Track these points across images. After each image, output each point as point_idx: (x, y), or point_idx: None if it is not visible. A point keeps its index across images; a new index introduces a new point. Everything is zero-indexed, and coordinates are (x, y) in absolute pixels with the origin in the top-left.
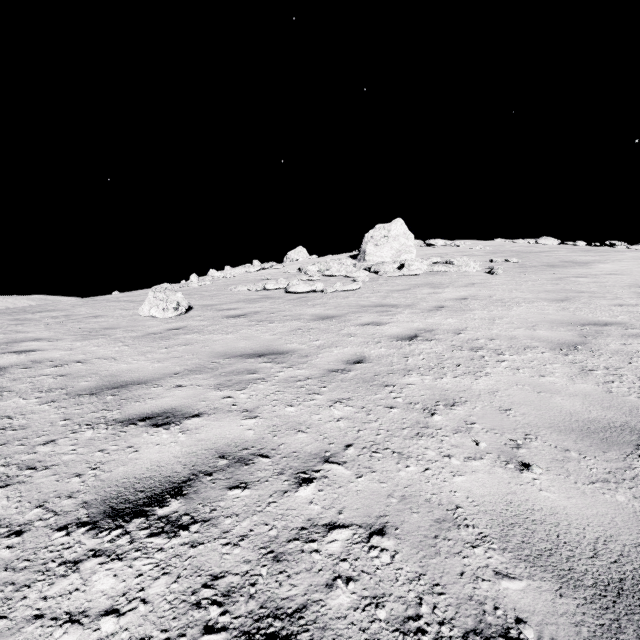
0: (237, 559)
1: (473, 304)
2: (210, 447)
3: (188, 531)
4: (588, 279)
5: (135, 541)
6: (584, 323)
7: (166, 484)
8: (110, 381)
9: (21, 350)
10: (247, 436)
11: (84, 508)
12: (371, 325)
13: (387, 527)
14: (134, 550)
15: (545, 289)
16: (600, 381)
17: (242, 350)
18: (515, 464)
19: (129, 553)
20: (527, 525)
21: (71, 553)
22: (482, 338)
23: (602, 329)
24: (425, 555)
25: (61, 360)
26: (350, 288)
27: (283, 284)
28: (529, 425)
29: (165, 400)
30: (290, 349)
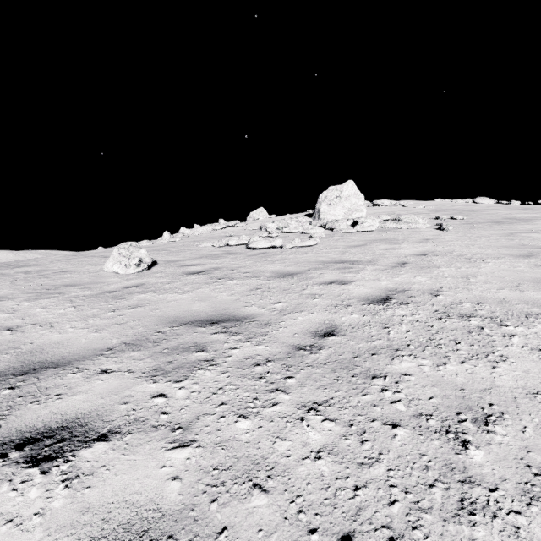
0: None
1: (436, 260)
2: (94, 534)
3: None
4: (540, 234)
5: None
6: None
7: None
8: (25, 361)
9: None
10: (166, 499)
11: None
12: (335, 284)
13: None
14: None
15: (502, 244)
16: None
17: (194, 314)
18: None
19: None
20: None
21: None
22: (466, 301)
23: None
24: None
25: None
26: (308, 244)
27: (244, 240)
28: None
29: (74, 399)
30: (248, 314)
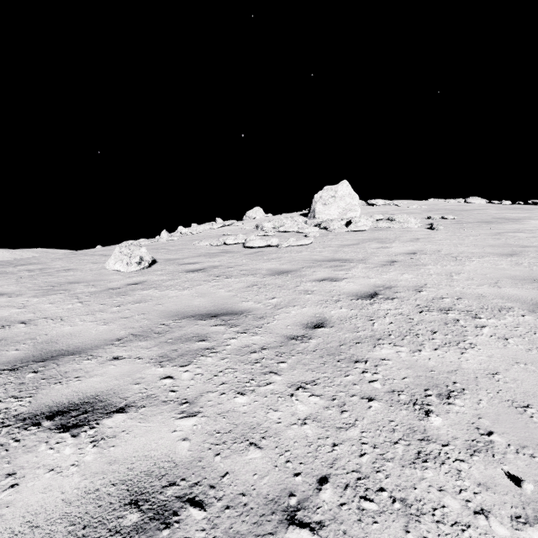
0: None
1: (424, 259)
2: (122, 478)
3: None
4: (526, 234)
5: None
6: None
7: None
8: (42, 350)
9: None
10: (179, 454)
11: None
12: (327, 281)
13: None
14: None
15: (489, 244)
16: None
17: (195, 309)
18: None
19: None
20: None
21: None
22: (447, 296)
23: None
24: None
25: (6, 320)
26: (303, 243)
27: (241, 239)
28: None
29: (92, 381)
30: (245, 308)
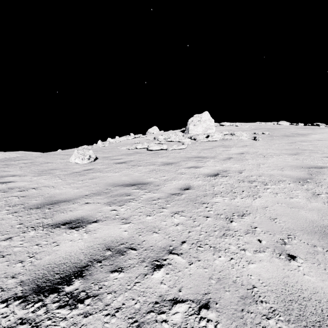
0: (113, 327)
1: (247, 156)
2: (101, 242)
3: (83, 304)
4: (307, 143)
5: (49, 312)
6: (309, 167)
7: (73, 268)
8: (49, 200)
9: (4, 181)
10: (123, 235)
11: (20, 286)
12: (193, 168)
13: (210, 302)
14: (47, 319)
15: (285, 148)
16: (325, 201)
17: (123, 182)
18: (285, 255)
19: (44, 321)
20: (300, 301)
21: (6, 321)
22: (254, 175)
23: (320, 170)
24: (237, 325)
25: (24, 187)
26: (181, 148)
27: (146, 145)
28: (289, 229)
29: (78, 212)
30: (149, 181)
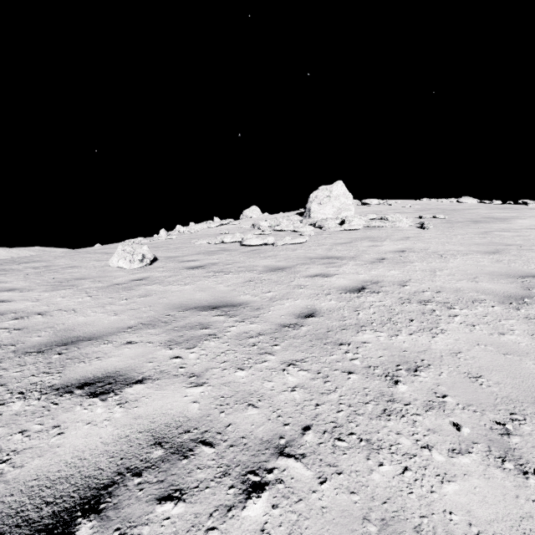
0: None
1: (411, 256)
2: (146, 428)
3: None
4: (511, 233)
5: None
6: (522, 275)
7: (82, 490)
8: (62, 336)
9: None
10: (191, 412)
11: None
12: (319, 277)
13: None
14: None
15: (474, 242)
16: None
17: (197, 302)
18: (514, 462)
19: None
20: None
21: None
22: (428, 290)
23: None
24: None
25: (24, 312)
26: (298, 241)
27: (239, 238)
28: (509, 399)
29: (111, 360)
30: (243, 301)
